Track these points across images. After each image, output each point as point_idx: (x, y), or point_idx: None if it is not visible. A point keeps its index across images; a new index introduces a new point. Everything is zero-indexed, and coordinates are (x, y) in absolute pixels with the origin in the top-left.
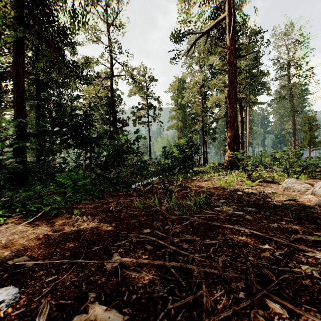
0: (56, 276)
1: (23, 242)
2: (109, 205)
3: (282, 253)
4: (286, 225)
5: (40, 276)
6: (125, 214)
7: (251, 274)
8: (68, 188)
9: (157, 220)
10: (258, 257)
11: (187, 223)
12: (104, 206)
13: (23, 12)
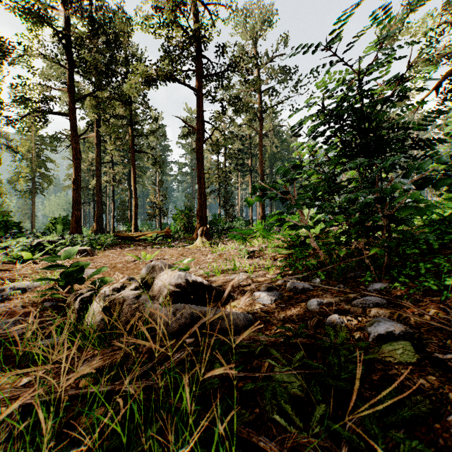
0: None
1: None
2: None
3: None
4: None
5: None
6: None
7: None
8: None
9: None
10: None
11: None
12: None
13: None
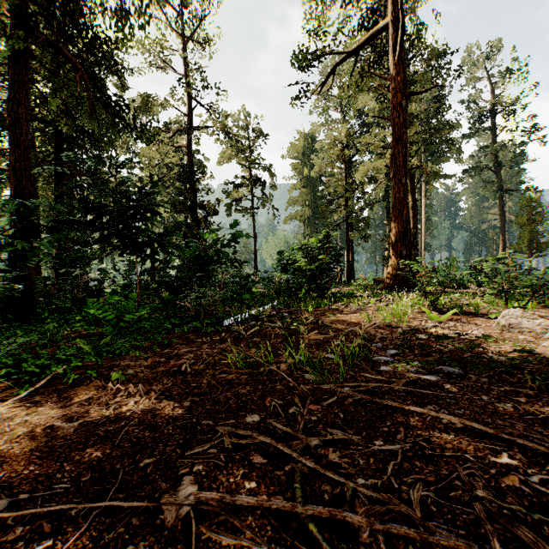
0: (51, 540)
1: (0, 444)
2: (180, 362)
3: (545, 478)
4: (529, 407)
5: (15, 539)
6: (210, 381)
7: (493, 540)
8: (108, 326)
9: (272, 394)
10: (494, 487)
11: (333, 402)
12: (170, 362)
13: (27, 7)
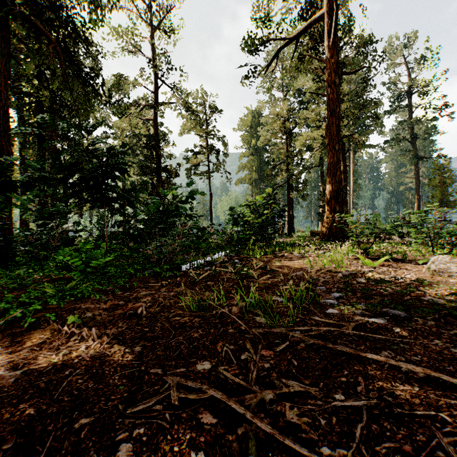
0: None
1: None
2: (137, 305)
3: None
4: None
5: None
6: (164, 324)
7: None
8: (75, 271)
9: (224, 338)
10: None
11: (285, 347)
12: (128, 305)
13: None
